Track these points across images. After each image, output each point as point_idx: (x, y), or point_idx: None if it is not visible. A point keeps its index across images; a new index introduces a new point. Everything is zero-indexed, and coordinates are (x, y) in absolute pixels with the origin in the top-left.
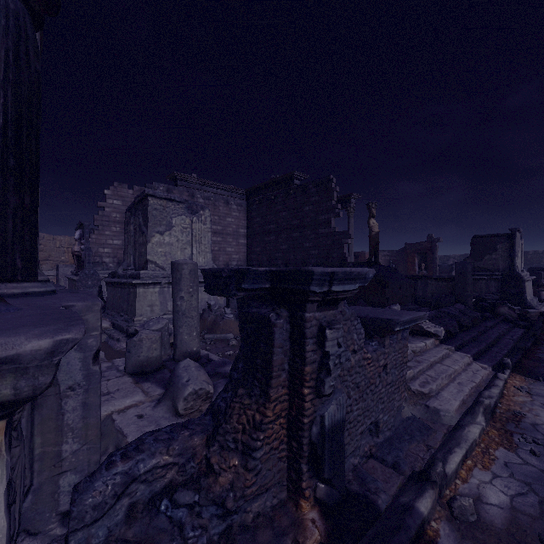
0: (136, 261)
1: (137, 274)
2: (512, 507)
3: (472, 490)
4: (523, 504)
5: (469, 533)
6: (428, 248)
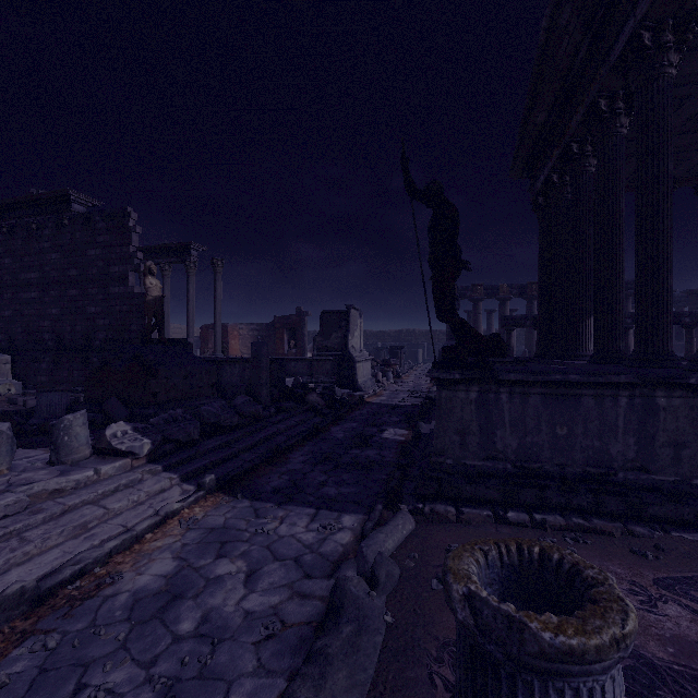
0: None
1: None
2: None
3: None
4: None
5: None
6: (298, 323)
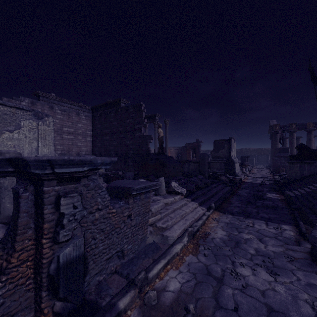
0: None
1: None
2: (180, 290)
3: (163, 284)
4: (186, 287)
5: (148, 313)
6: (197, 146)
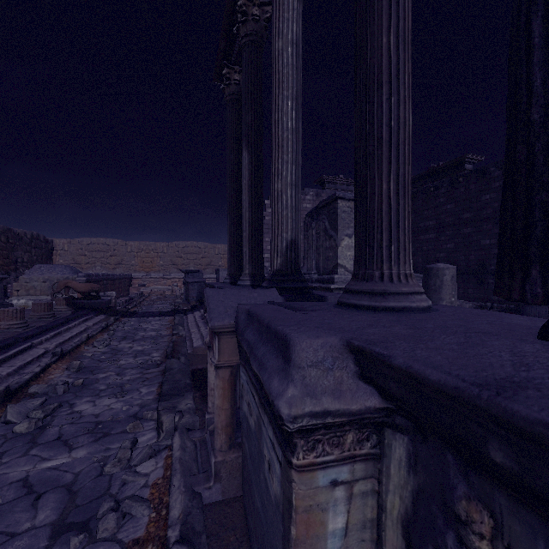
0: (320, 265)
1: (329, 279)
2: None
3: None
4: None
5: None
6: None
